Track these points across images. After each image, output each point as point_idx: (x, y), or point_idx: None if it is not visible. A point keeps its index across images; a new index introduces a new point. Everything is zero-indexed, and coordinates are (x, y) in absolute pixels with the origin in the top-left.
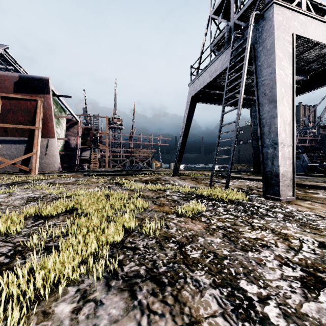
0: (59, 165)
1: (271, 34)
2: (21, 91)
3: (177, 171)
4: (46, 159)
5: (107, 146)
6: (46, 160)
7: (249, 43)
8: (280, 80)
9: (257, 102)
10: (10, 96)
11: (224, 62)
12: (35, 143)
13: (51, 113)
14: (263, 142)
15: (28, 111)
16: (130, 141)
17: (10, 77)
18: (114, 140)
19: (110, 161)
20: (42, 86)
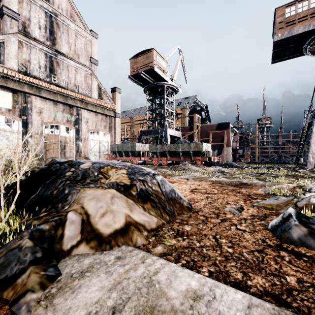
0: (231, 159)
1: (314, 119)
2: (218, 129)
3: (297, 162)
4: (226, 156)
5: (256, 146)
6: (226, 156)
7: (307, 122)
8: (314, 135)
9: (309, 140)
10: (215, 132)
11: (309, 119)
12: (224, 150)
13: (229, 136)
14: (308, 153)
15: (220, 137)
16: (278, 139)
17: (215, 125)
18: (263, 140)
19: (259, 156)
20: (226, 125)
